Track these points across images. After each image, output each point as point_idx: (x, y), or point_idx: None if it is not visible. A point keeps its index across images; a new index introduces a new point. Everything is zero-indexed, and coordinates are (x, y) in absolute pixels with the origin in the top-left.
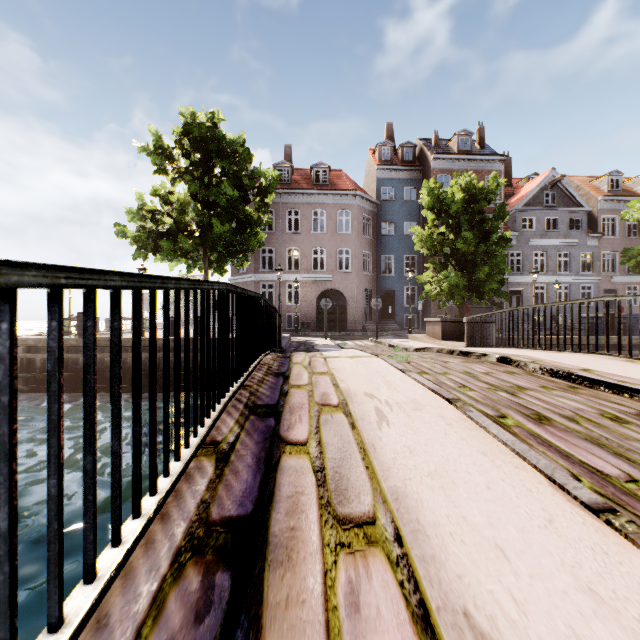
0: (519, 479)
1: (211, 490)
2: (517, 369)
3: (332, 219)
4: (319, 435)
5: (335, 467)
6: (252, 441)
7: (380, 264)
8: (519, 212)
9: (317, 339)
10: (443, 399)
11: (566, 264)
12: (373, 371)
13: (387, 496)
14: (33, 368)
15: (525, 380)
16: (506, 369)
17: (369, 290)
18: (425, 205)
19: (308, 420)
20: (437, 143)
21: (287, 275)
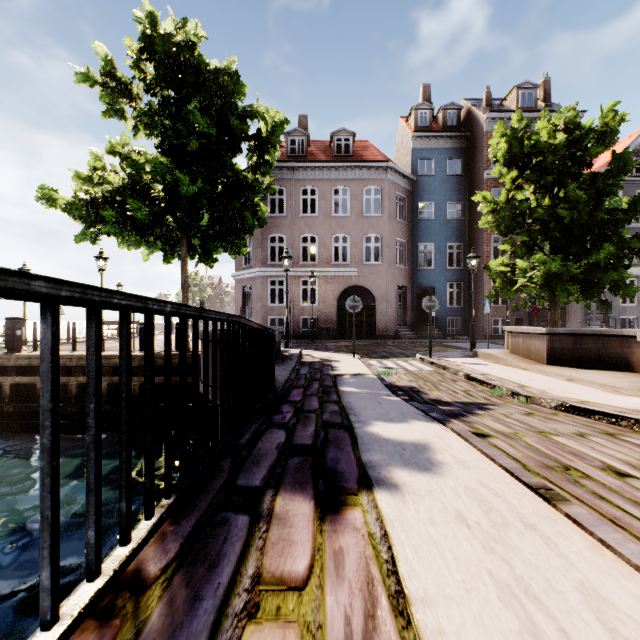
0: None
1: None
2: None
3: (357, 198)
4: None
5: None
6: None
7: (416, 255)
8: None
9: (340, 357)
10: None
11: None
12: None
13: None
14: None
15: None
16: None
17: (403, 287)
18: (501, 157)
19: None
20: (489, 102)
21: (301, 269)
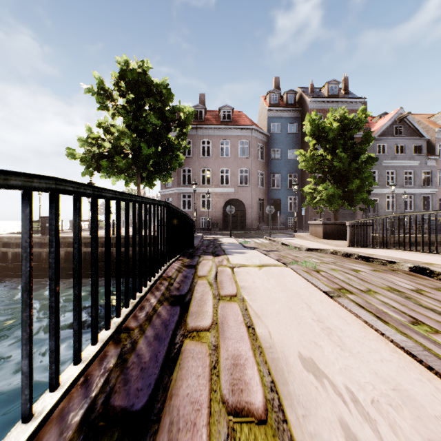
0: None
1: None
2: None
3: (235, 147)
4: None
5: None
6: None
7: (270, 180)
8: (375, 141)
9: (223, 237)
10: None
11: (409, 180)
12: (291, 293)
13: None
14: (7, 259)
15: None
16: (432, 283)
17: (262, 199)
18: (308, 133)
19: None
20: (312, 90)
21: (201, 188)
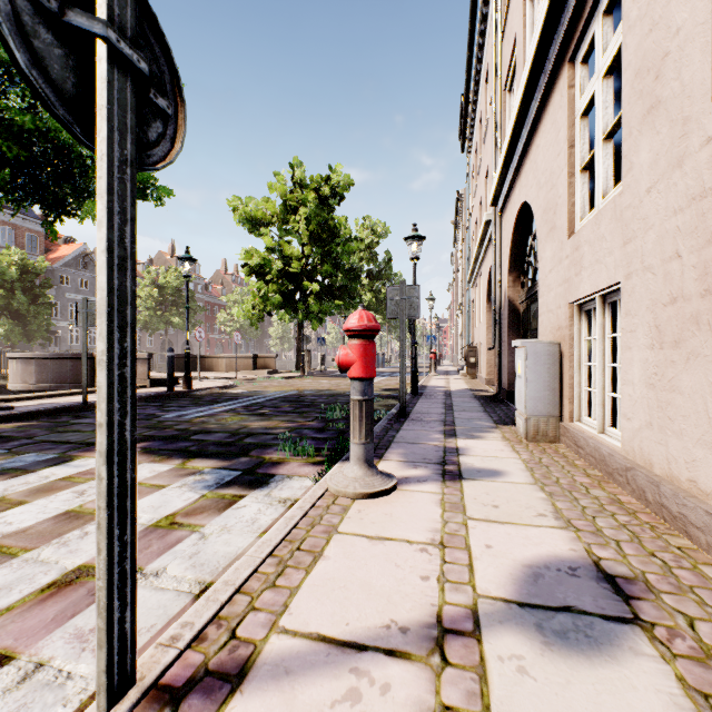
0: None
1: None
2: None
3: None
4: None
5: None
6: None
7: None
8: (58, 270)
9: None
10: None
11: None
12: None
13: None
14: None
15: None
16: None
17: None
18: None
19: None
20: None
21: None
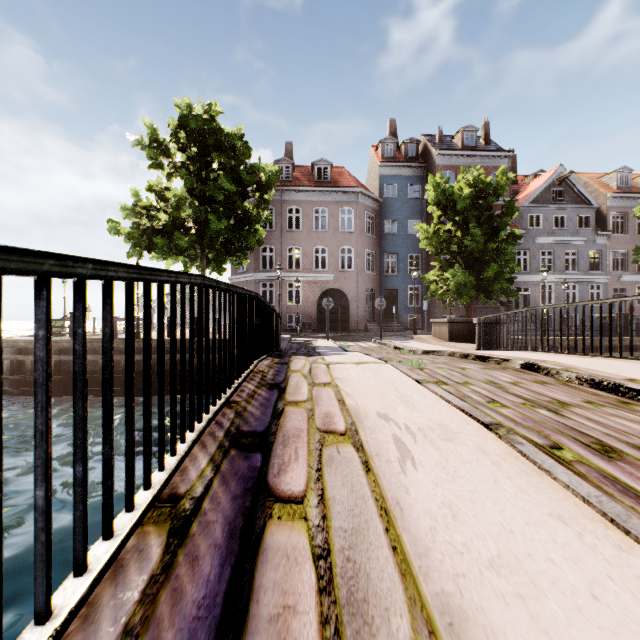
0: (635, 576)
1: (147, 602)
2: (547, 378)
3: (334, 217)
4: (321, 483)
5: (346, 548)
6: (227, 495)
7: (383, 263)
8: (526, 209)
9: (318, 340)
10: (478, 423)
11: (573, 263)
12: (384, 382)
13: (434, 618)
14: (24, 370)
15: (563, 392)
16: (535, 378)
17: (372, 290)
18: (431, 201)
19: (306, 457)
20: (441, 139)
21: (288, 274)
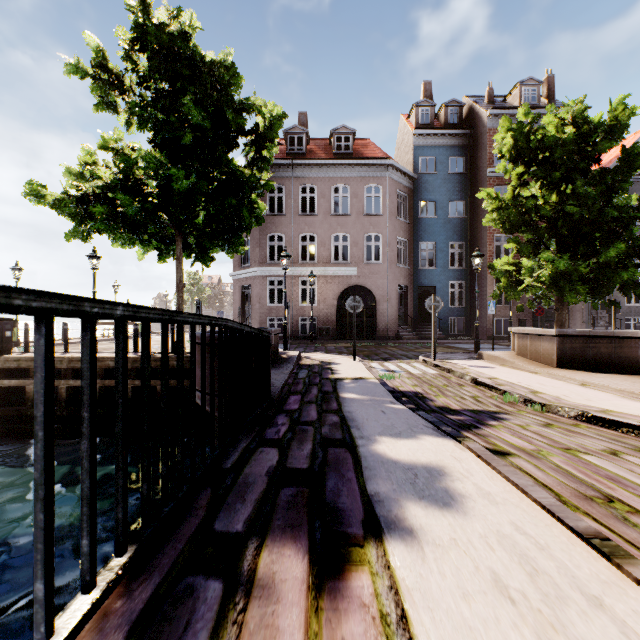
0: None
1: None
2: None
3: (357, 196)
4: None
5: None
6: None
7: (418, 254)
8: None
9: (340, 359)
10: None
11: None
12: None
13: None
14: None
15: None
16: None
17: (404, 287)
18: (507, 152)
19: None
20: (492, 98)
21: (300, 268)
